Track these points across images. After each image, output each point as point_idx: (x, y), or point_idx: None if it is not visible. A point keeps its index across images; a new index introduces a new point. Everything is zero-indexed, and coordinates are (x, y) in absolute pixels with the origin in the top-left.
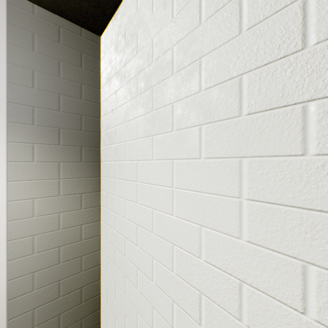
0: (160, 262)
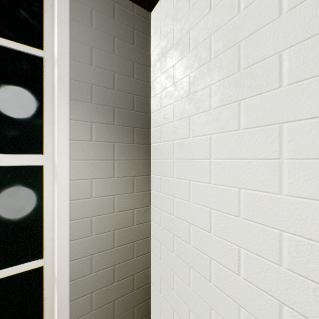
0: (253, 252)
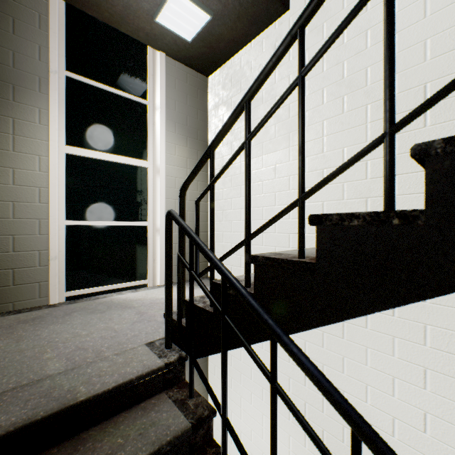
0: None
